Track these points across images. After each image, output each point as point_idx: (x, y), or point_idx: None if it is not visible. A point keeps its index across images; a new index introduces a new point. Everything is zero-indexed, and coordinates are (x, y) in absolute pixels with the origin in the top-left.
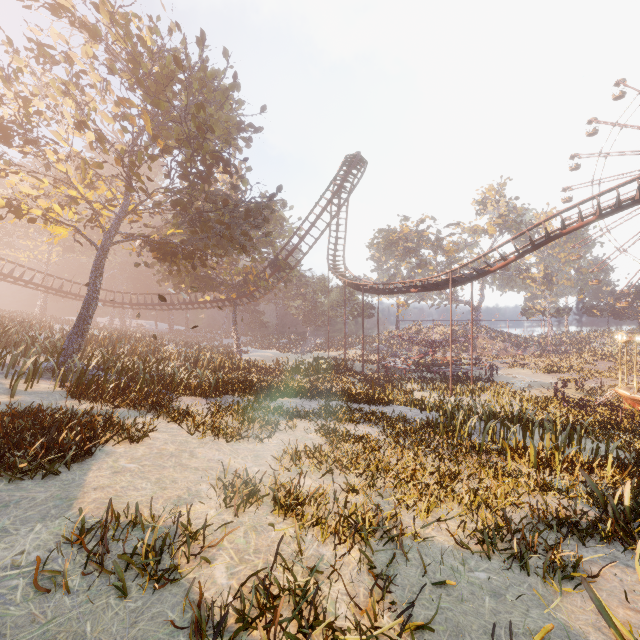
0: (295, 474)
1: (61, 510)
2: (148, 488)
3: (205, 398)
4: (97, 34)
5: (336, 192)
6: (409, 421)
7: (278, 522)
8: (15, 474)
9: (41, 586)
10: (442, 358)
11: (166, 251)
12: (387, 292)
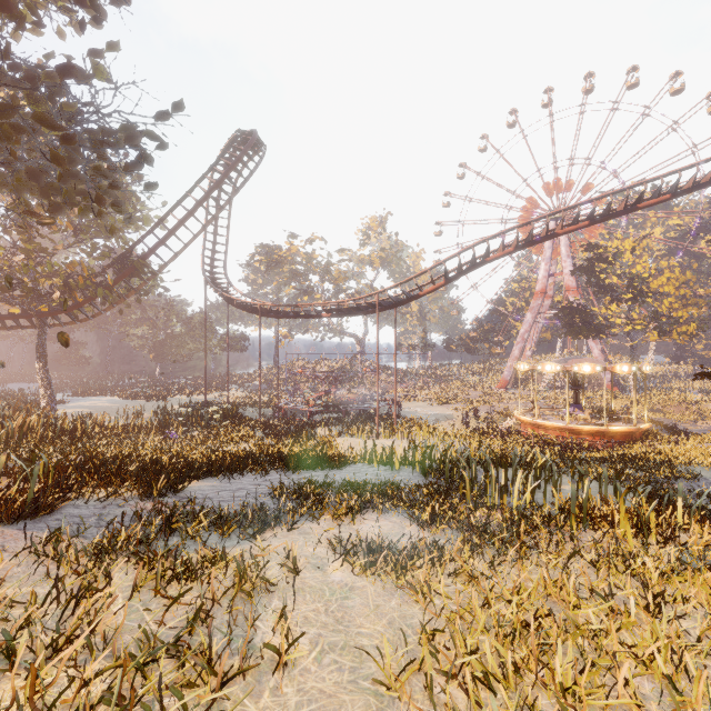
0: None
1: None
2: None
3: (11, 524)
4: None
5: (227, 173)
6: (415, 491)
7: None
8: None
9: None
10: (342, 395)
11: None
12: (292, 316)
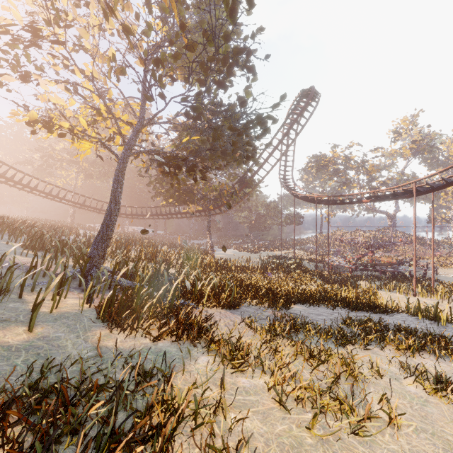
0: None
1: None
2: None
3: (228, 309)
4: None
5: (296, 119)
6: None
7: None
8: None
9: None
10: (377, 258)
11: (172, 165)
12: (339, 203)
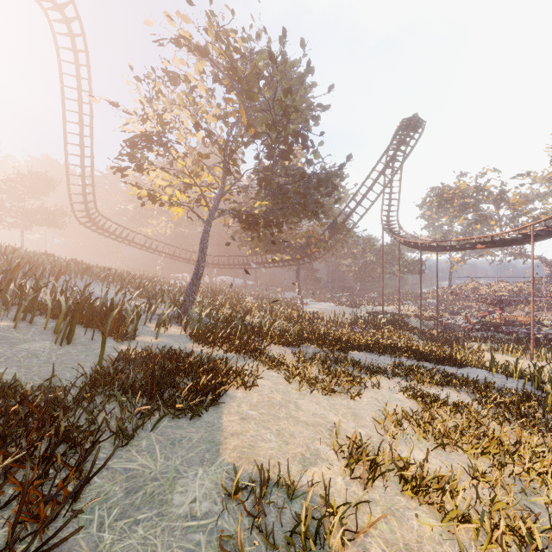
0: (402, 443)
1: (212, 455)
2: (273, 440)
3: (287, 347)
4: (206, 53)
5: (393, 156)
6: (501, 389)
7: (413, 507)
8: (174, 412)
9: (219, 547)
10: (511, 317)
11: (251, 221)
12: (448, 249)
